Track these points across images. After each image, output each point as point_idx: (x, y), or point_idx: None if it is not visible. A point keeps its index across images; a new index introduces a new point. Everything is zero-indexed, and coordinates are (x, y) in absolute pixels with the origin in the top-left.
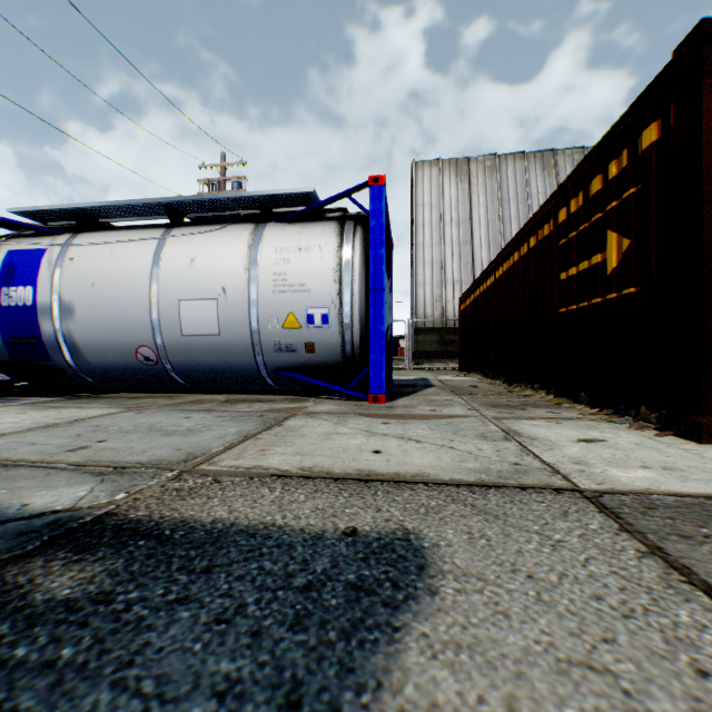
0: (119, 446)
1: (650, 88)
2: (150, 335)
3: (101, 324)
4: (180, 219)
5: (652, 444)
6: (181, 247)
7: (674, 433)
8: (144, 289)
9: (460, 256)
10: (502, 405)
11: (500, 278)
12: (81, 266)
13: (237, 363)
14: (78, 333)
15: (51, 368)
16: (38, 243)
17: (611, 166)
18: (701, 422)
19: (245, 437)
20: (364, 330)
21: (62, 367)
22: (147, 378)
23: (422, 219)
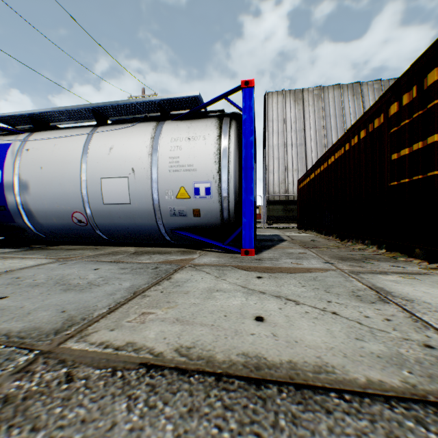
0: (11, 305)
1: None
2: (81, 204)
3: (47, 196)
4: (104, 121)
5: None
6: (103, 139)
7: None
8: (76, 171)
9: (297, 153)
10: (347, 258)
11: (332, 164)
12: (34, 155)
13: (143, 224)
14: (32, 202)
15: (16, 228)
16: (6, 139)
17: None
18: None
19: (133, 294)
20: (237, 200)
21: (23, 227)
22: (81, 235)
23: (272, 130)
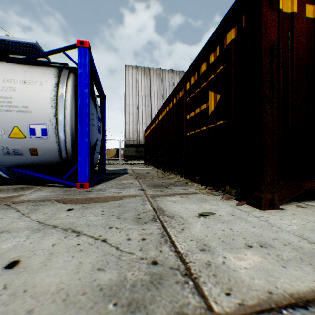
0: None
1: (232, 9)
2: None
3: None
4: None
5: (240, 213)
6: None
7: (246, 202)
8: None
9: (145, 112)
10: (158, 185)
11: (161, 120)
12: None
13: None
14: None
15: None
16: None
17: (211, 56)
18: (262, 197)
19: None
20: (75, 141)
21: None
22: None
23: (128, 93)
